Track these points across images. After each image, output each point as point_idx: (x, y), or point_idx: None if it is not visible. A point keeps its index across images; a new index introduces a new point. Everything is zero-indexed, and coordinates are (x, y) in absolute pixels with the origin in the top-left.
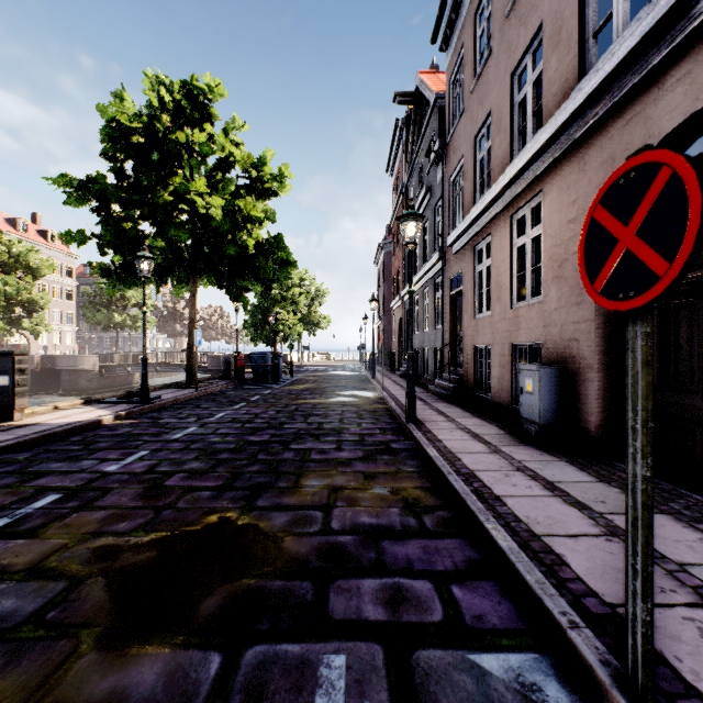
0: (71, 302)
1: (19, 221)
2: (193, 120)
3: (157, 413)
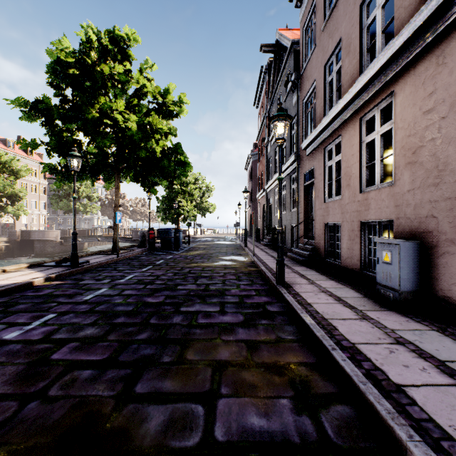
0: (44, 195)
1: (8, 141)
2: (116, 59)
3: (82, 275)
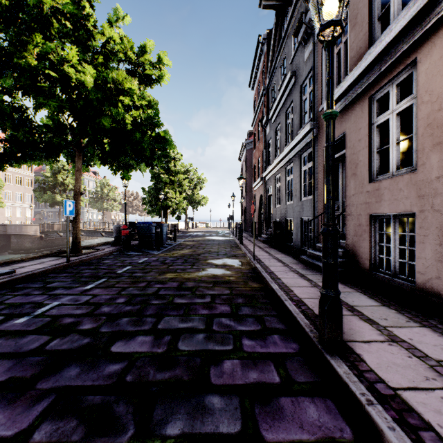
0: (30, 187)
1: None
2: None
3: None
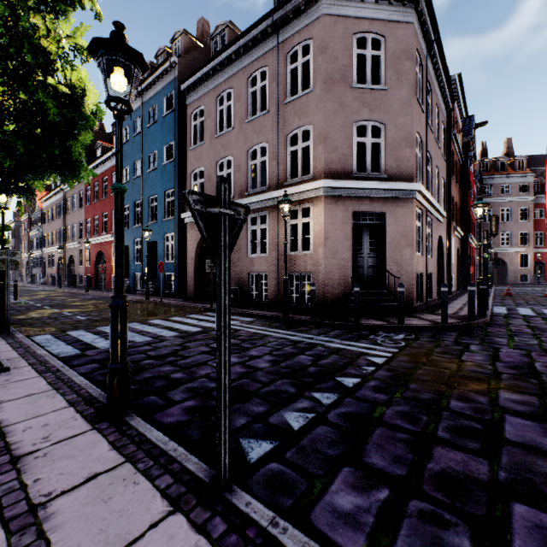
0: None
1: None
2: None
3: None
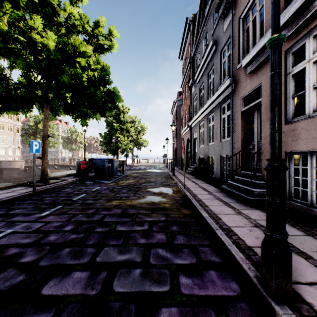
0: (19, 133)
1: None
2: None
3: None
